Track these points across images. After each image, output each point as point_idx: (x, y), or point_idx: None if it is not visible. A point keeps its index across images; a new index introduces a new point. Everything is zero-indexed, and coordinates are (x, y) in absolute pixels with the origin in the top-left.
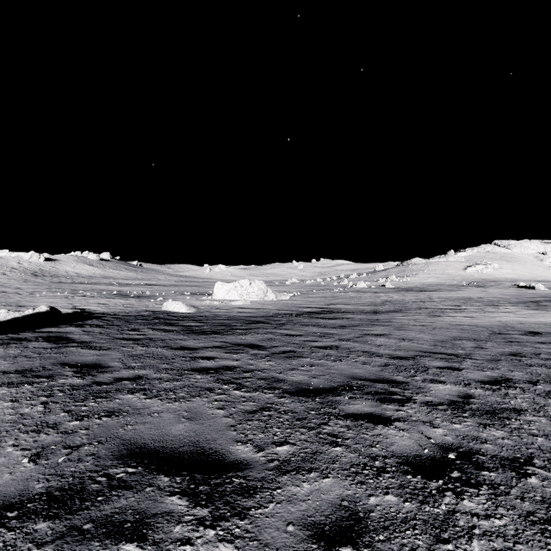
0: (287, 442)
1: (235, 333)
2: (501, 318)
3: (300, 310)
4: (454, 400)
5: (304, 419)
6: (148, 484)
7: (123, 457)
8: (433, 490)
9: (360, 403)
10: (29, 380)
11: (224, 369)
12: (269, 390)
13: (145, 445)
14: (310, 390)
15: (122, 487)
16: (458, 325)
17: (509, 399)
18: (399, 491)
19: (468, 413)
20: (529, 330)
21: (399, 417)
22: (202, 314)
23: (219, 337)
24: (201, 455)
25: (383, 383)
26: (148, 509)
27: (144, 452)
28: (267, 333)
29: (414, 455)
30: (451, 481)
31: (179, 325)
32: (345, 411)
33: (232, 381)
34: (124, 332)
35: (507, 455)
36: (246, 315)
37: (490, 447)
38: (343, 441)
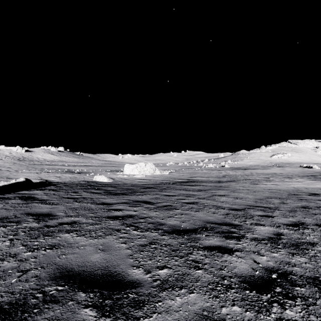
0: (166, 266)
1: (135, 194)
2: (294, 185)
3: (175, 180)
4: (271, 237)
5: (177, 250)
6: (70, 299)
7: (56, 278)
8: (265, 302)
9: (212, 239)
10: (4, 224)
11: (127, 217)
12: (155, 230)
13: (72, 269)
14: (181, 230)
15: (52, 301)
16: (269, 189)
17: (305, 236)
18: (242, 303)
19: (281, 245)
20: (311, 192)
21: (238, 248)
22: (117, 183)
23: (126, 197)
24: (108, 276)
25: (226, 226)
26: (68, 319)
27: (70, 274)
28: (155, 194)
29: (249, 275)
30: (276, 295)
31: (102, 189)
32: (203, 244)
33: (132, 225)
34: (68, 194)
35: (310, 275)
36: (143, 183)
37: (298, 269)
38: (203, 265)
